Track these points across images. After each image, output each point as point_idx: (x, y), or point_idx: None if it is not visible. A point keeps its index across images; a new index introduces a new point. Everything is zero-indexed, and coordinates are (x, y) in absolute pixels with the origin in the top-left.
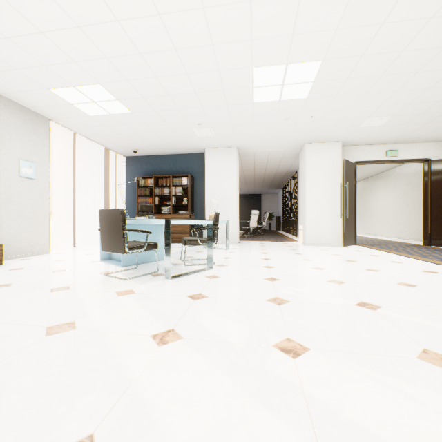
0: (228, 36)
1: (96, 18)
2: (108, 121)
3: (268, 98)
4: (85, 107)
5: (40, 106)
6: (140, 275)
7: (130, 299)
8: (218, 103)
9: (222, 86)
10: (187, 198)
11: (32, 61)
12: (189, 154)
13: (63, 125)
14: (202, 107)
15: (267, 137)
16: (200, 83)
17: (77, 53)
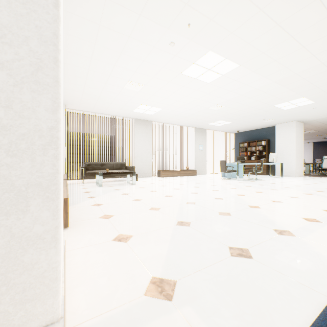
0: (256, 105)
1: (218, 113)
2: (224, 126)
3: (291, 107)
4: (217, 125)
5: (204, 127)
6: (230, 179)
7: (225, 181)
8: (266, 113)
9: (264, 111)
10: (265, 151)
11: (203, 121)
12: (267, 127)
13: (210, 129)
14: (260, 116)
15: (312, 114)
16: (254, 112)
17: (214, 118)
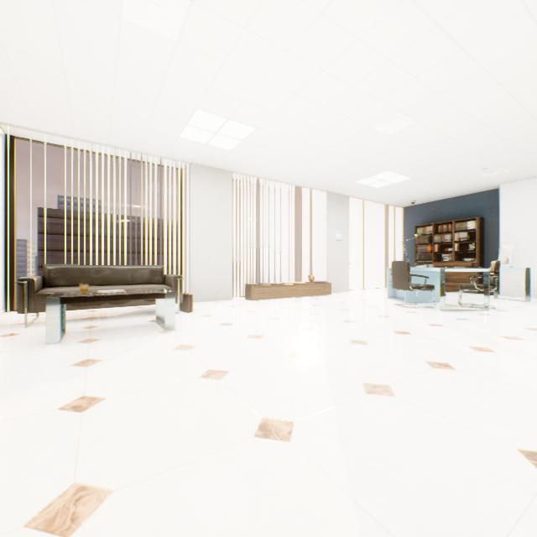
0: (498, 117)
1: (391, 146)
2: (390, 188)
3: None
4: (375, 184)
5: (345, 191)
6: (419, 307)
7: (414, 314)
8: (503, 150)
9: (503, 140)
10: (473, 243)
11: (349, 173)
12: (477, 193)
13: (356, 197)
14: (484, 157)
15: None
16: (477, 146)
17: (376, 162)
